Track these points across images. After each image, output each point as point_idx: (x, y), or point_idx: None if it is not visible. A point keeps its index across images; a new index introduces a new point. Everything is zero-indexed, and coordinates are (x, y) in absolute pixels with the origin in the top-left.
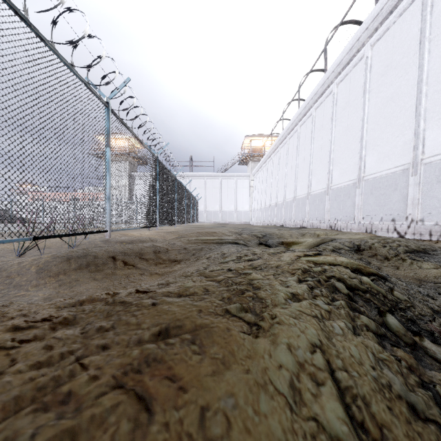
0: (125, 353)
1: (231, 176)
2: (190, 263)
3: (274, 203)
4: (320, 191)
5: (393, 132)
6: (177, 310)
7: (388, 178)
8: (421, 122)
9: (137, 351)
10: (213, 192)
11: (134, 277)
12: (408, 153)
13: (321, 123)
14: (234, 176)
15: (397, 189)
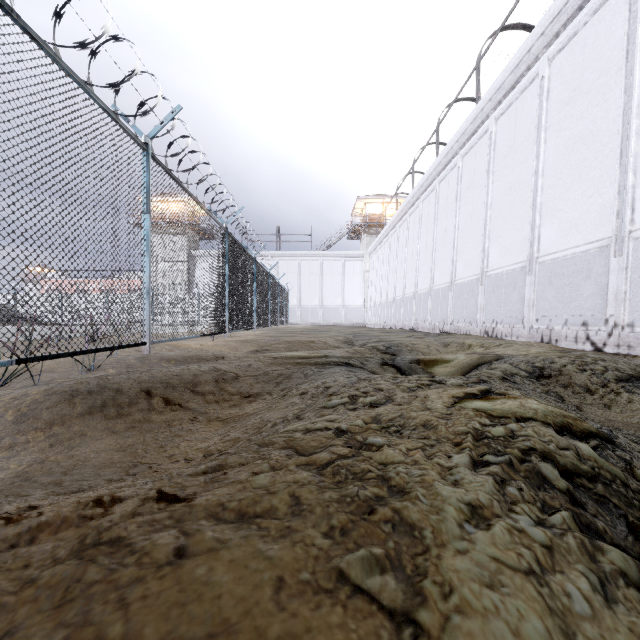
0: None
1: (337, 255)
2: (273, 401)
3: (400, 296)
4: (470, 278)
5: (583, 190)
6: (227, 581)
7: (577, 260)
8: (629, 174)
9: None
10: (310, 279)
11: (179, 426)
12: (609, 222)
13: (471, 178)
14: (341, 255)
15: (591, 276)
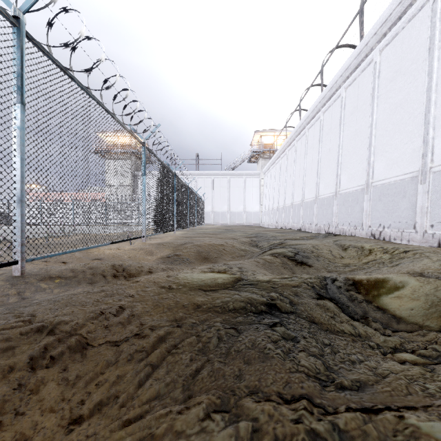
0: None
1: (240, 174)
2: None
3: (289, 204)
4: (355, 189)
5: None
6: None
7: None
8: None
9: None
10: (220, 192)
11: None
12: None
13: (354, 104)
14: (243, 174)
15: None
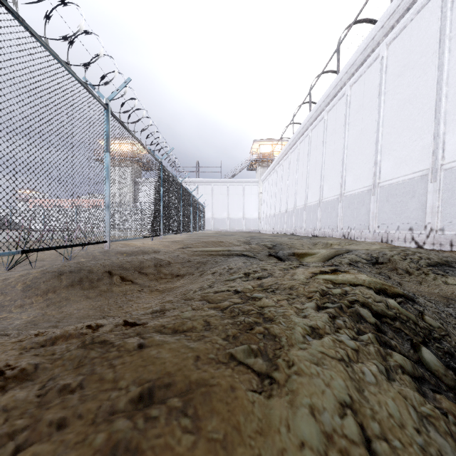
0: (86, 439)
1: (240, 182)
2: (194, 279)
3: (284, 210)
4: (333, 198)
5: (410, 136)
6: (168, 357)
7: (406, 185)
8: (441, 125)
9: (103, 435)
10: (220, 199)
11: (131, 294)
12: (427, 158)
13: (333, 127)
14: (242, 182)
15: (415, 196)
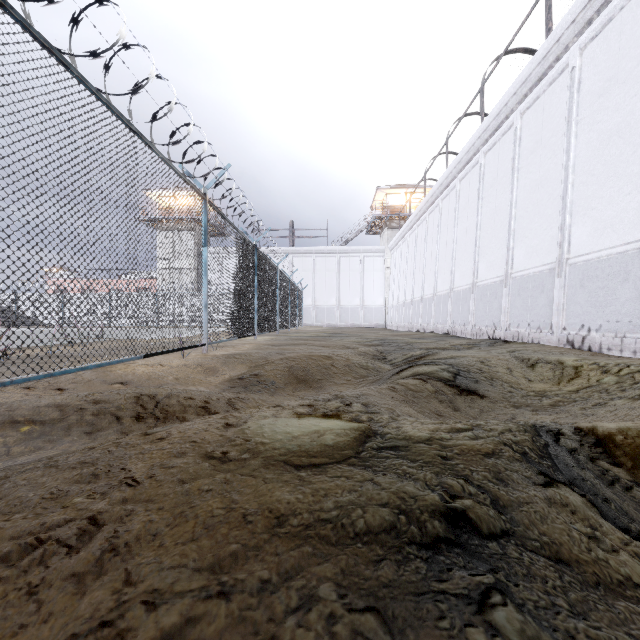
0: None
1: (355, 251)
2: None
3: (430, 294)
4: (538, 269)
5: None
6: None
7: None
8: None
9: None
10: (326, 277)
11: None
12: None
13: (537, 137)
14: (360, 251)
15: None
